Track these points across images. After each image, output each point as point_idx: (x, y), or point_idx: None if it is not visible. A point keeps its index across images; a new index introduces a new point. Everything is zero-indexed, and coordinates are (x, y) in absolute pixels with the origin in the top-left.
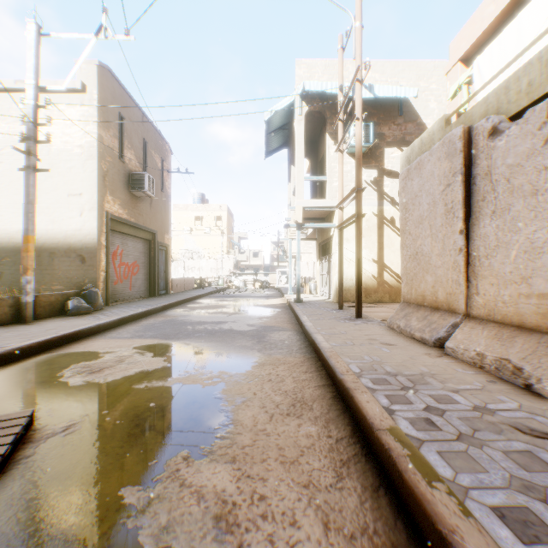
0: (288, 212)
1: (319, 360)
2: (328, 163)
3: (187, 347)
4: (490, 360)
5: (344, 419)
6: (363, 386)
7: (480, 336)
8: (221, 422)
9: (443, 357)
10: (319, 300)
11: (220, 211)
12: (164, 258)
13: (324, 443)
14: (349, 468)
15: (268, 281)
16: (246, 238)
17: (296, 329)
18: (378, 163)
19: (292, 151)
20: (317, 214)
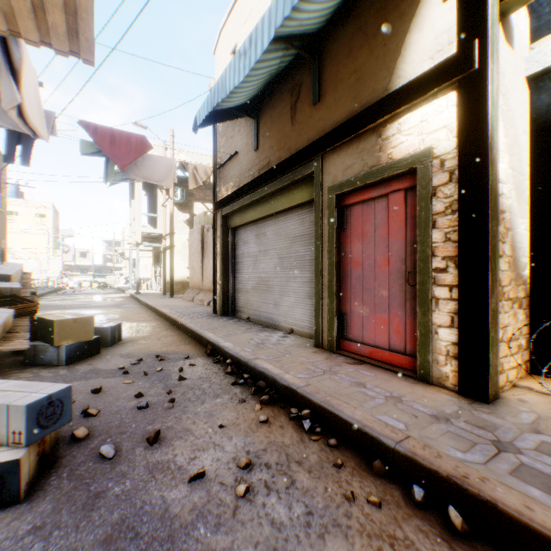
0: (130, 229)
1: (148, 308)
2: (159, 207)
3: (80, 310)
4: (200, 300)
5: (153, 314)
6: (160, 307)
7: (202, 295)
8: (116, 316)
9: (192, 302)
10: (153, 293)
11: (45, 209)
12: (2, 261)
13: (147, 315)
14: (152, 316)
15: (106, 282)
16: (73, 236)
17: (137, 303)
18: (191, 210)
19: (133, 190)
20: (152, 236)
